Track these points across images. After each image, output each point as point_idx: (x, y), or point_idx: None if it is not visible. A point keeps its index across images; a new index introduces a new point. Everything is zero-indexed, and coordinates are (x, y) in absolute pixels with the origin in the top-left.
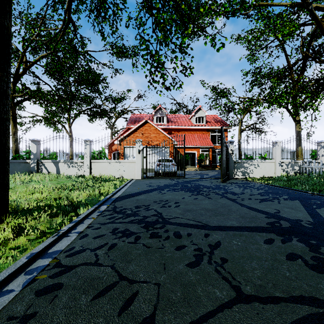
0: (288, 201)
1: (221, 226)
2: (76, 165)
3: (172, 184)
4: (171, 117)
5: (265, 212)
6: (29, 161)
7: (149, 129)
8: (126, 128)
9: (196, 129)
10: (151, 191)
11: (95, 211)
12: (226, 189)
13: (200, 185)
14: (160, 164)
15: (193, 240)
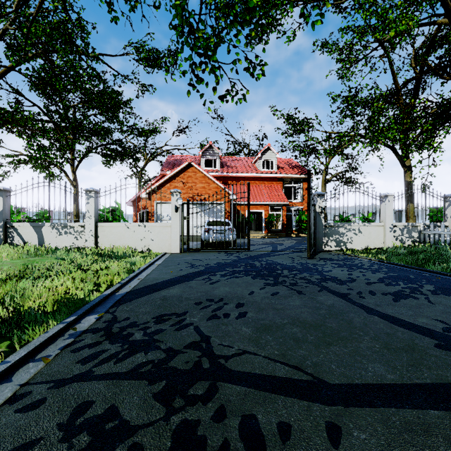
0: (443, 297)
1: (357, 385)
2: (72, 231)
3: (230, 262)
4: (227, 160)
5: (424, 331)
6: None
7: (194, 176)
8: (160, 176)
9: (263, 178)
10: (192, 276)
11: (63, 335)
12: (321, 272)
13: (275, 264)
14: (211, 229)
15: None
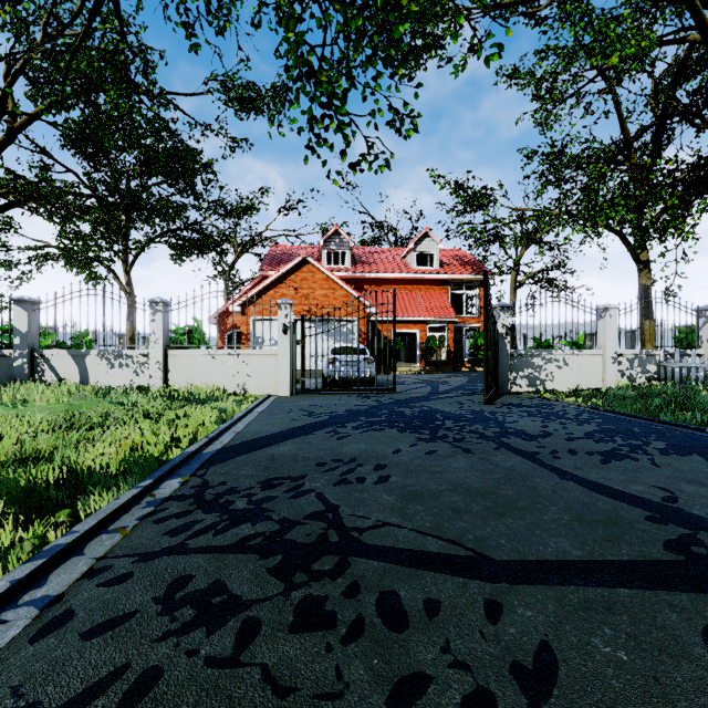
0: (675, 457)
1: (531, 562)
2: (130, 363)
3: (367, 409)
4: (361, 252)
5: (636, 500)
6: (10, 353)
7: (311, 278)
8: (258, 277)
9: (419, 281)
10: (311, 429)
11: (139, 502)
12: (502, 423)
13: (434, 412)
14: (337, 359)
15: (451, 638)
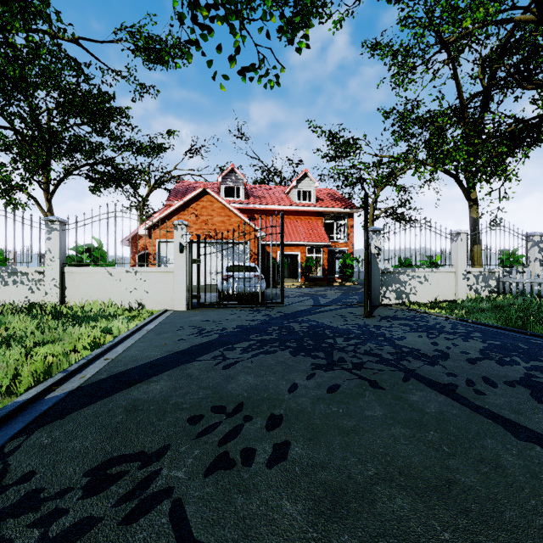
0: None
1: None
2: (25, 280)
3: (257, 325)
4: (253, 189)
5: None
6: None
7: (210, 207)
8: (166, 207)
9: (299, 212)
10: (196, 353)
11: None
12: (392, 340)
13: (322, 327)
14: (231, 276)
15: None
